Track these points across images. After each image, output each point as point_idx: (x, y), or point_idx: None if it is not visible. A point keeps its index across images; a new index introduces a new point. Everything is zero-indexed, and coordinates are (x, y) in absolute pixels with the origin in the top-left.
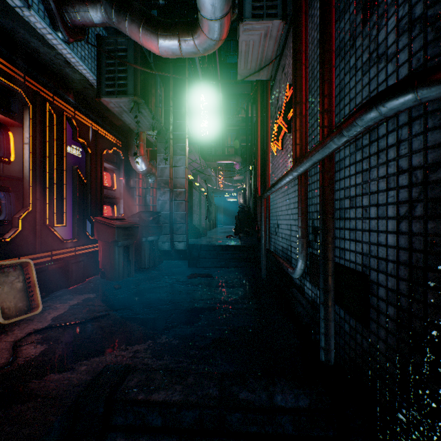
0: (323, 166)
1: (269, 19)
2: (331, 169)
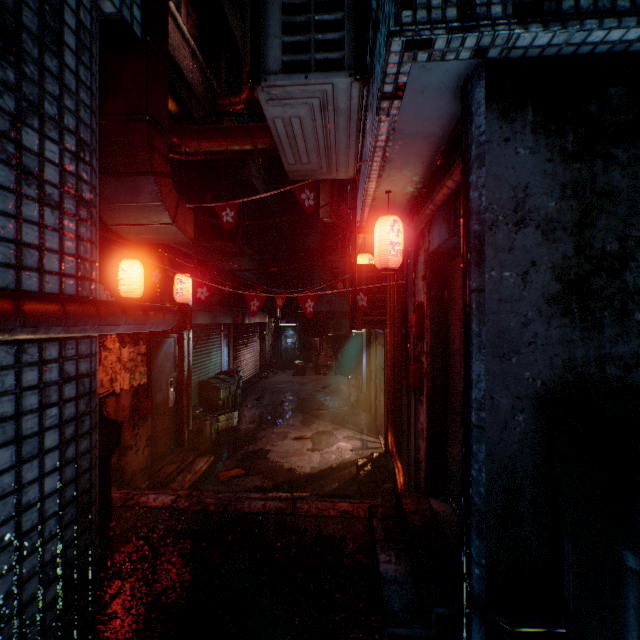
0: None
1: None
2: None
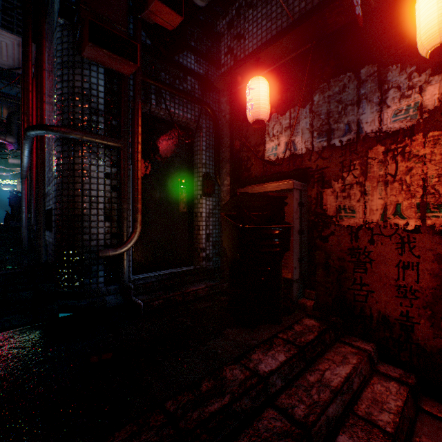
0: (38, 154)
1: (20, 36)
2: (43, 157)
